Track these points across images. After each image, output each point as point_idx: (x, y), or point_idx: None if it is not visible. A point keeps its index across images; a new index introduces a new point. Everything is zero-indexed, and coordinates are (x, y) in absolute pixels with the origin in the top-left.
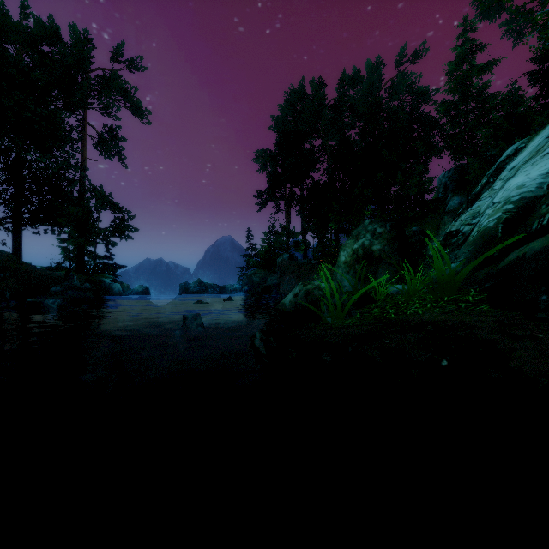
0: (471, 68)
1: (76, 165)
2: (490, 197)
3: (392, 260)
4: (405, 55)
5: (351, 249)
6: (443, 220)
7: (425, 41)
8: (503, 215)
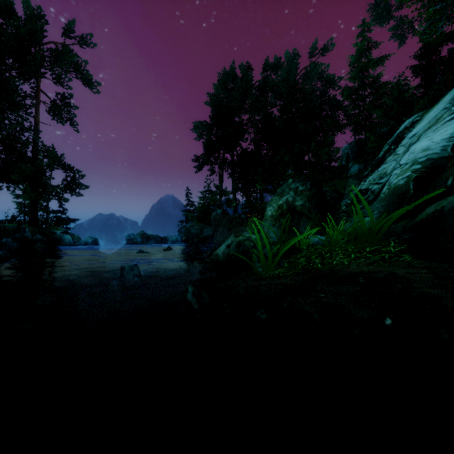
0: (368, 61)
1: (29, 128)
2: (394, 161)
3: (312, 214)
4: (316, 48)
5: (276, 204)
6: (348, 182)
7: (332, 38)
8: (413, 174)
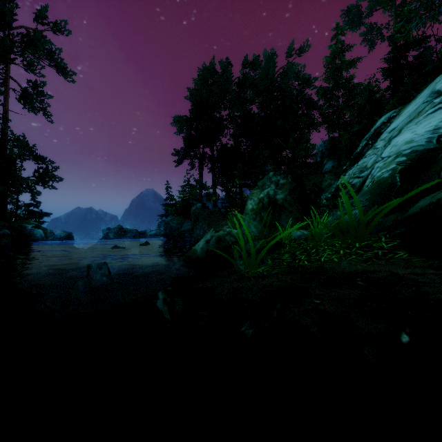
0: (341, 63)
1: None
2: (374, 154)
3: (293, 208)
4: (293, 49)
5: (257, 198)
6: (325, 178)
7: (307, 39)
8: (398, 166)
